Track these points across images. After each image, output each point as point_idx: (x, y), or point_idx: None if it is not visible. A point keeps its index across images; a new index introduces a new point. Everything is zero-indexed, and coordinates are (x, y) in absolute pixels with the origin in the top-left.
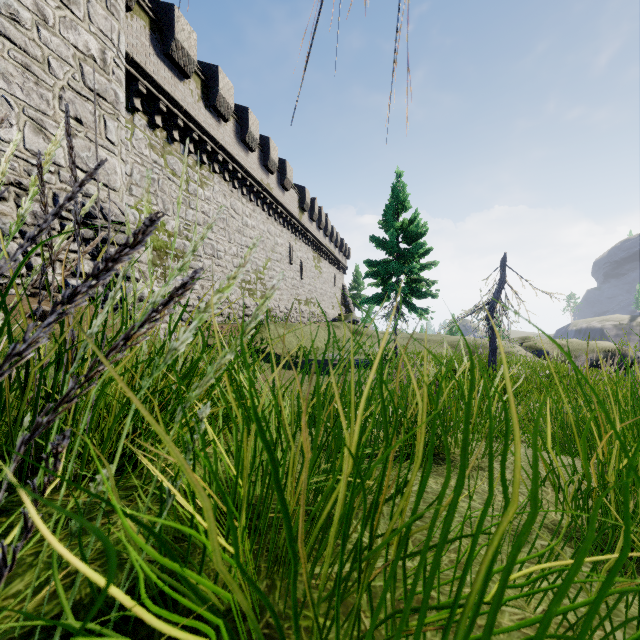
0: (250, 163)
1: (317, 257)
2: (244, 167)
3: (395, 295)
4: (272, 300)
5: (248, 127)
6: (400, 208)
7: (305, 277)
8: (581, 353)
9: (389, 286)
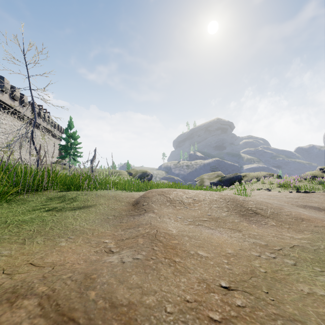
0: (5, 98)
1: (43, 134)
2: (1, 100)
3: (69, 156)
4: (16, 155)
5: (4, 85)
6: (71, 129)
7: (36, 143)
8: (139, 173)
9: (66, 153)
